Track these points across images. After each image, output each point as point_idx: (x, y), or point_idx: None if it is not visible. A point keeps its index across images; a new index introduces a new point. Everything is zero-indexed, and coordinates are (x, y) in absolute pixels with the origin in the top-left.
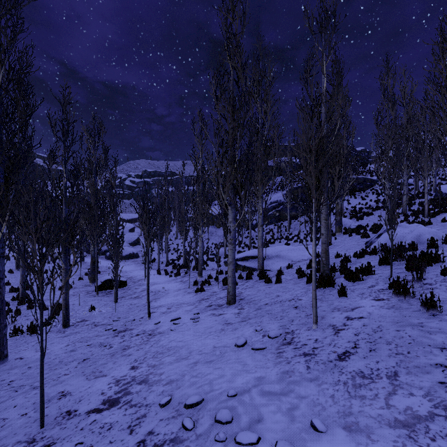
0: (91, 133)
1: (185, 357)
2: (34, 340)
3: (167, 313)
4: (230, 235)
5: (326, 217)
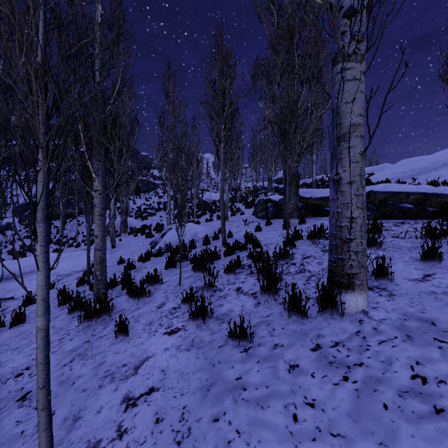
0: None
1: None
2: None
3: None
4: None
5: (102, 212)
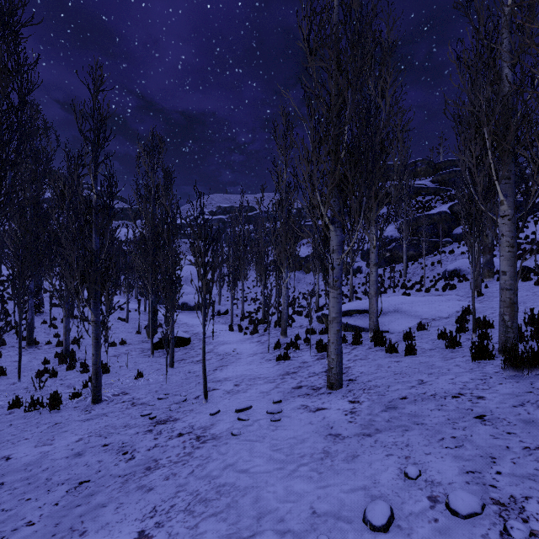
0: (148, 152)
1: (246, 537)
2: (49, 421)
3: (233, 393)
4: (332, 273)
5: (512, 241)
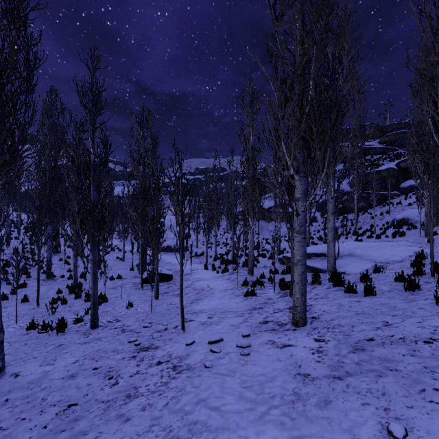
0: (139, 123)
1: None
2: (55, 342)
3: (206, 325)
4: (297, 219)
5: None
